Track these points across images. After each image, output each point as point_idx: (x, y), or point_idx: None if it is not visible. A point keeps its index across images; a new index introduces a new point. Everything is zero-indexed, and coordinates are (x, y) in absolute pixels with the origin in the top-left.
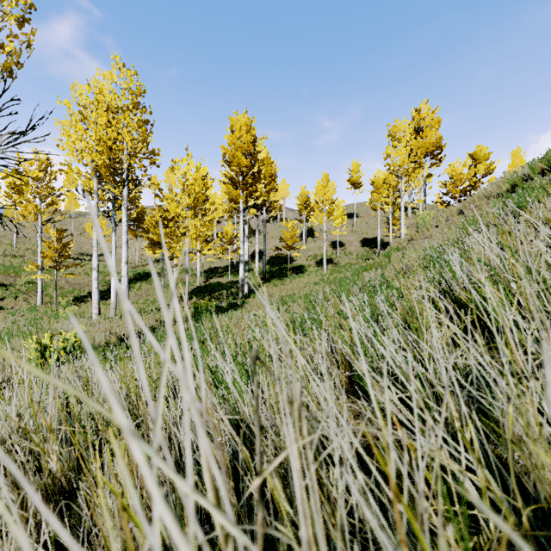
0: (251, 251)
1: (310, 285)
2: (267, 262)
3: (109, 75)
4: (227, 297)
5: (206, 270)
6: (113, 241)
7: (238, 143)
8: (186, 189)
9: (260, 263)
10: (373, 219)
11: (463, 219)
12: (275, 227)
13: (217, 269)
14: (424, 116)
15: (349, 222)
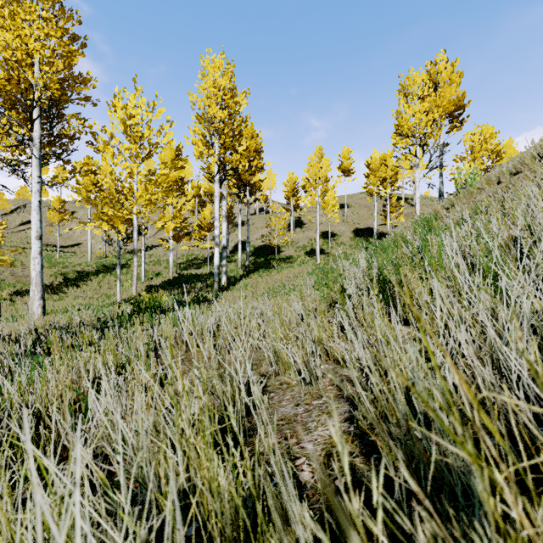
0: (235, 242)
1: (303, 275)
2: (252, 253)
3: None
4: (200, 290)
5: (183, 262)
6: None
7: (212, 89)
8: (129, 132)
9: (244, 255)
10: (364, 210)
11: None
12: (261, 219)
13: (196, 261)
14: (441, 70)
15: (339, 212)
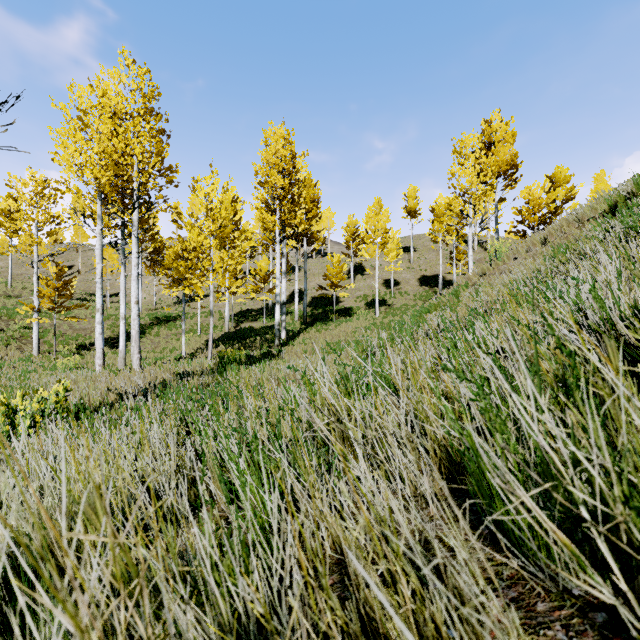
0: (290, 291)
1: (360, 330)
2: (308, 303)
3: (115, 73)
4: (261, 345)
5: (236, 313)
6: (121, 277)
7: (274, 159)
8: (210, 214)
9: (300, 305)
10: (433, 254)
11: (552, 247)
12: (318, 263)
13: (249, 312)
14: (495, 129)
15: (404, 257)
